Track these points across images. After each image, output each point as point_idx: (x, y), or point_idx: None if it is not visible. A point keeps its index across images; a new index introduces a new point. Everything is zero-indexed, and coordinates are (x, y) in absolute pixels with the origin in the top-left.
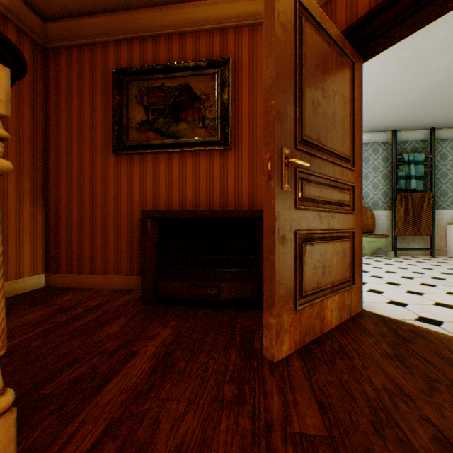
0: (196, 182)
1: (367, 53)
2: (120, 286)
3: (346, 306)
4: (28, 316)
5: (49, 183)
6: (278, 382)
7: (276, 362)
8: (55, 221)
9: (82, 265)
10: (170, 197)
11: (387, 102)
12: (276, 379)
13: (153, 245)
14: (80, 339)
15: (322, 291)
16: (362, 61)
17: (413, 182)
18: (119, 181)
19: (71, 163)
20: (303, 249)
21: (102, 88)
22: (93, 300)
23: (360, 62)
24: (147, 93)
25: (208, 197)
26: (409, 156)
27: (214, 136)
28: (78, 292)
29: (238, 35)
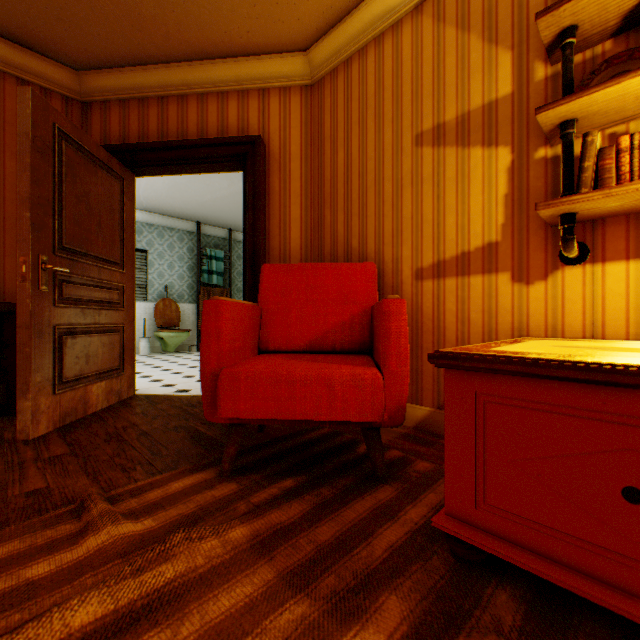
0: None
1: (139, 173)
2: None
3: (117, 391)
4: None
5: None
6: (35, 446)
7: (33, 439)
8: None
9: None
10: None
11: (186, 196)
12: (32, 445)
13: None
14: None
15: (88, 379)
16: (136, 176)
17: (215, 277)
18: None
19: None
20: (65, 341)
21: None
22: None
23: (134, 177)
24: None
25: None
26: (212, 251)
27: None
28: None
29: None
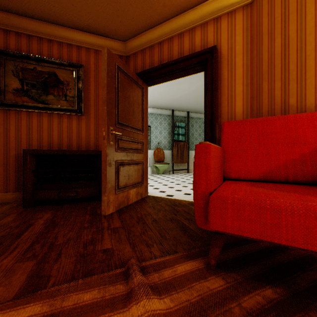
0: (61, 132)
1: (149, 84)
2: None
3: (140, 193)
4: None
5: None
6: (107, 219)
7: (107, 215)
8: None
9: None
10: (41, 140)
11: (168, 97)
12: (107, 219)
13: (32, 170)
14: None
15: (128, 187)
16: (148, 86)
17: (180, 137)
18: None
19: None
20: (119, 168)
21: None
22: None
23: (147, 87)
24: (22, 70)
25: (69, 141)
26: (179, 123)
27: (73, 107)
28: None
29: (88, 52)
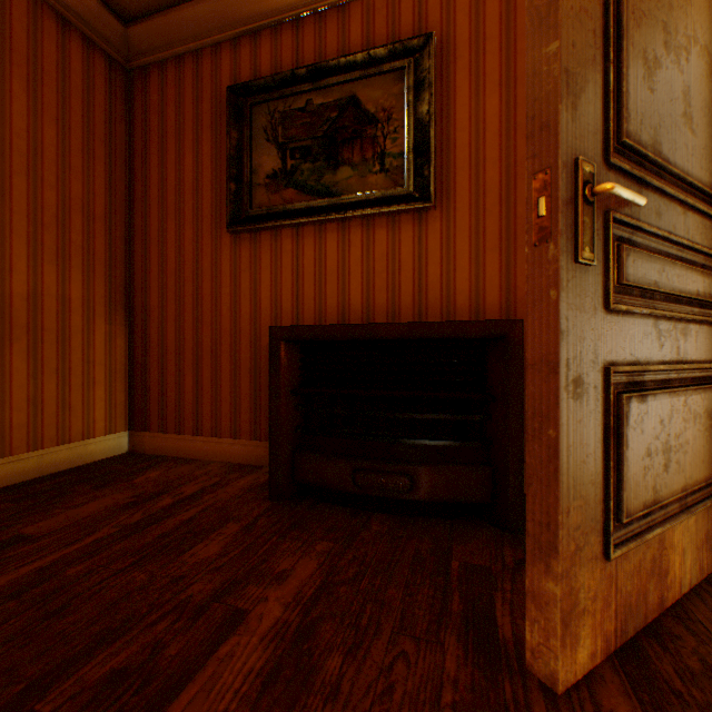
0: (368, 273)
1: None
2: (239, 457)
3: (711, 539)
4: (84, 508)
5: (134, 286)
6: None
7: (562, 695)
8: (143, 346)
9: (181, 419)
10: (321, 302)
11: None
12: None
13: (290, 389)
14: (148, 568)
15: (661, 509)
16: None
17: None
18: (237, 278)
19: (166, 252)
20: (622, 410)
21: (212, 123)
22: (191, 482)
23: None
24: (283, 120)
25: (390, 300)
26: None
27: (401, 187)
28: (173, 465)
29: None
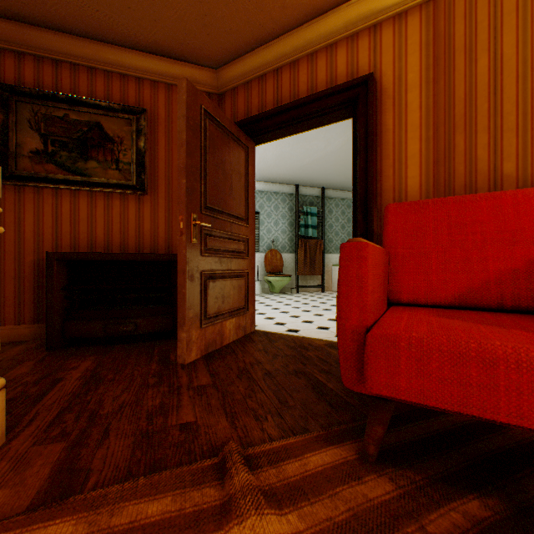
0: (109, 223)
1: (258, 141)
2: (5, 338)
3: (242, 326)
4: None
5: None
6: (187, 371)
7: (187, 363)
8: None
9: None
10: (76, 236)
11: (289, 163)
12: (186, 370)
13: (62, 287)
14: None
15: (223, 315)
16: (256, 145)
17: (310, 230)
18: (2, 215)
19: None
20: (207, 284)
21: None
22: None
23: (254, 146)
24: (46, 120)
25: (123, 239)
26: (308, 208)
27: (129, 180)
28: None
29: (155, 88)
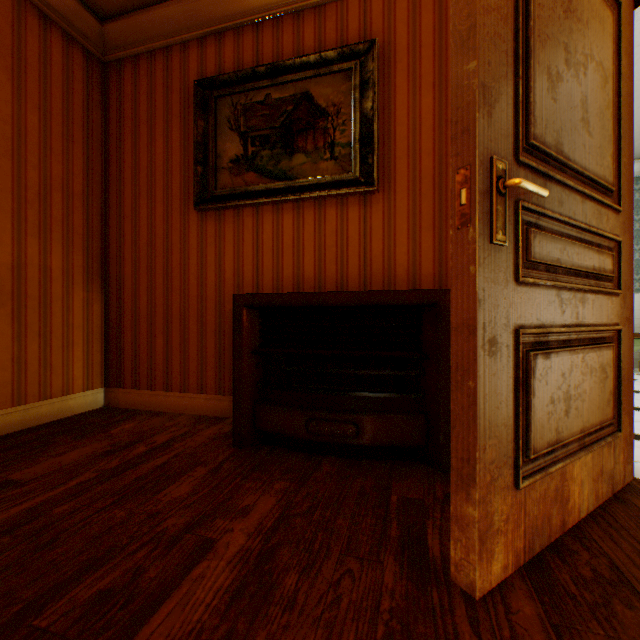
0: (320, 248)
1: None
2: (205, 410)
3: (606, 473)
4: (66, 456)
5: (109, 257)
6: None
7: (479, 599)
8: (117, 311)
9: (153, 376)
10: (279, 273)
11: None
12: None
13: (251, 349)
14: (127, 506)
15: (563, 447)
16: (633, 4)
17: None
18: (204, 251)
19: (139, 227)
20: (530, 365)
21: (181, 112)
22: (163, 432)
23: (629, 6)
24: (244, 112)
25: (339, 271)
26: None
27: (348, 173)
28: (146, 418)
29: None
